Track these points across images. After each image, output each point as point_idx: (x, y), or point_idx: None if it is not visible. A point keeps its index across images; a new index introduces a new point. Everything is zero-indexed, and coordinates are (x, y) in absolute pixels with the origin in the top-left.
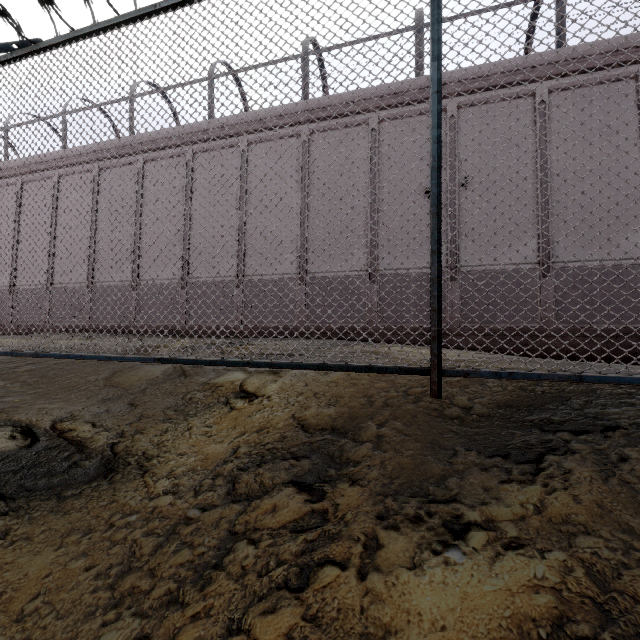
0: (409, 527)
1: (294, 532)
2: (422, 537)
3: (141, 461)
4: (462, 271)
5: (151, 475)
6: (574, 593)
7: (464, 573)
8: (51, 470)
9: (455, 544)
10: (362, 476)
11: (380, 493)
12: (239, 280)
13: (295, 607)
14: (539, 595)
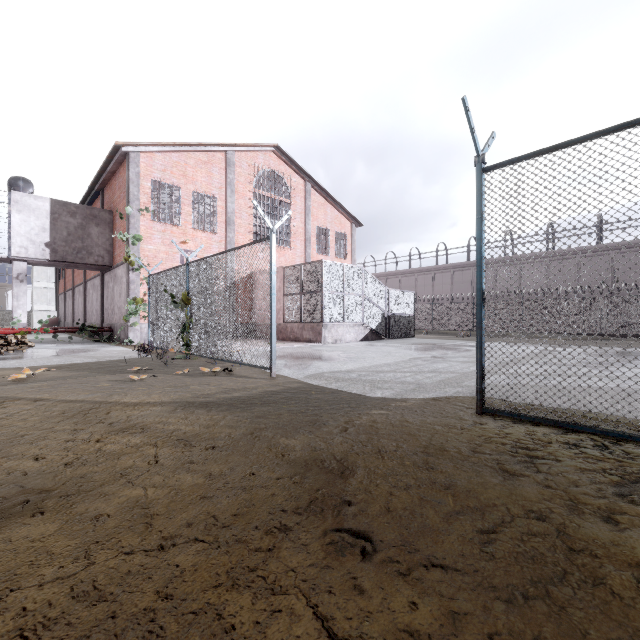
0: None
1: None
2: None
3: None
4: None
5: None
6: None
7: None
8: None
9: None
10: None
11: None
12: None
13: None
14: None
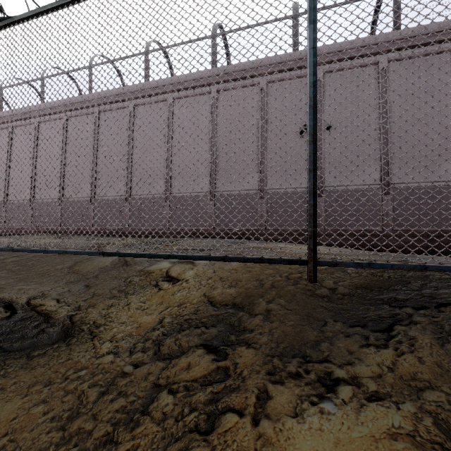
0: (292, 382)
1: (203, 385)
2: (302, 390)
3: (92, 328)
4: (326, 190)
5: (98, 339)
6: (425, 440)
7: (336, 421)
8: (24, 335)
9: (328, 397)
10: (255, 341)
11: (269, 354)
12: (167, 196)
13: (203, 448)
14: (397, 441)
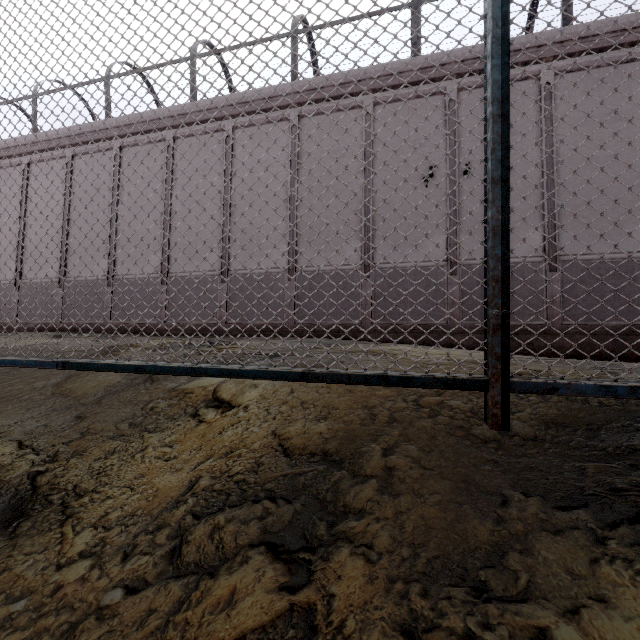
0: None
1: None
2: None
3: (68, 498)
4: (463, 265)
5: (75, 521)
6: None
7: None
8: None
9: None
10: (368, 541)
11: (399, 577)
12: (223, 275)
13: None
14: None
